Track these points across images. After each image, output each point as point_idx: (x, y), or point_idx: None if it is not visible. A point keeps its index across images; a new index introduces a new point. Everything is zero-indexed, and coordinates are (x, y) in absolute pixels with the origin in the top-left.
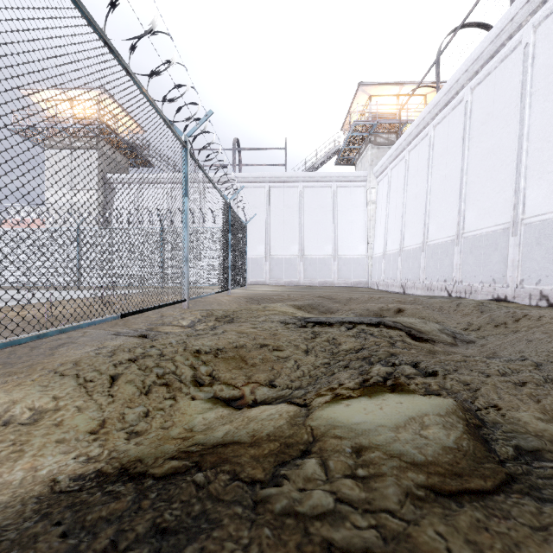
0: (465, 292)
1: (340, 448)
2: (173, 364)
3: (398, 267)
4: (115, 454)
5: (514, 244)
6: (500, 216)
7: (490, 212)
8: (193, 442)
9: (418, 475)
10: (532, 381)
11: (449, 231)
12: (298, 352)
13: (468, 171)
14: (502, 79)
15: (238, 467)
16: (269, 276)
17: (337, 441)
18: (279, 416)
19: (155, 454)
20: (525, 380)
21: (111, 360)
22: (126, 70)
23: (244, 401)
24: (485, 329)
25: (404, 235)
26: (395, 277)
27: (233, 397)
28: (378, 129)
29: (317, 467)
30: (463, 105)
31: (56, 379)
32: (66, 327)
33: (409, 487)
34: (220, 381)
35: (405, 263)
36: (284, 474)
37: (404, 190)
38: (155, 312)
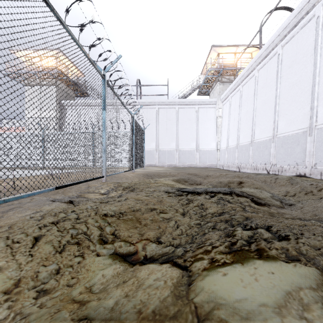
0: (278, 171)
1: None
2: (85, 226)
3: (236, 155)
4: (18, 319)
5: (310, 141)
6: (301, 124)
7: (294, 122)
8: (85, 315)
9: None
10: None
11: (268, 133)
12: (177, 214)
13: (280, 97)
14: (302, 39)
15: None
16: (158, 161)
17: None
18: (164, 284)
19: None
20: None
21: (38, 224)
22: (60, 21)
23: (137, 257)
24: (298, 196)
25: (239, 136)
26: (234, 162)
27: (129, 252)
28: (223, 73)
29: None
30: (276, 57)
31: None
32: (9, 197)
33: None
34: (120, 239)
35: (240, 153)
36: None
37: (239, 109)
38: (84, 184)
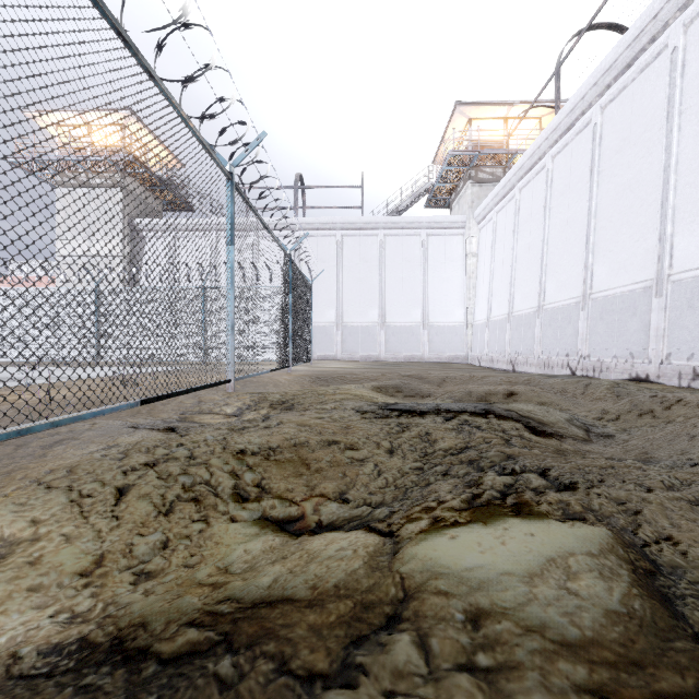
0: (593, 370)
1: (446, 613)
2: (206, 470)
3: (506, 337)
4: (112, 610)
5: (658, 308)
6: (640, 271)
7: (626, 267)
8: (226, 596)
9: (575, 667)
10: None
11: (573, 291)
12: (379, 451)
13: (598, 214)
14: (642, 95)
15: (288, 648)
16: (340, 348)
17: (441, 600)
18: (353, 554)
19: (167, 614)
20: None
21: (120, 465)
22: (149, 73)
23: (304, 523)
24: (625, 419)
25: (514, 296)
26: (502, 351)
27: (289, 517)
28: (481, 161)
29: (413, 649)
30: (591, 129)
31: (39, 494)
32: (60, 418)
33: (564, 693)
34: (272, 494)
35: (515, 332)
36: (361, 665)
37: (514, 239)
38: (191, 396)
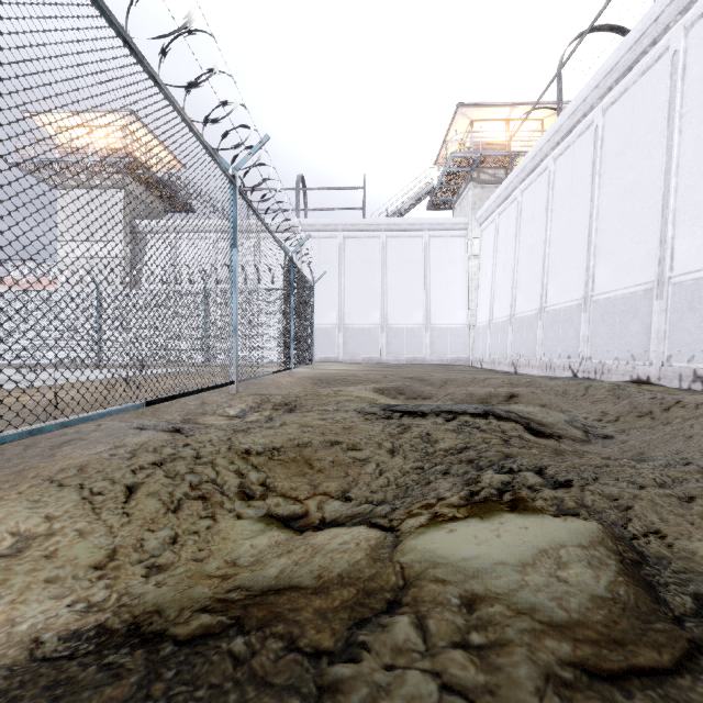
0: (595, 372)
1: (443, 598)
2: (212, 469)
3: (508, 339)
4: (126, 600)
5: (659, 310)
6: (641, 273)
7: (627, 269)
8: (235, 585)
9: (561, 644)
10: (702, 495)
11: (574, 293)
12: (381, 452)
13: (599, 216)
14: (643, 97)
15: (295, 629)
16: (342, 350)
17: (439, 586)
18: (356, 547)
19: (180, 602)
20: (693, 494)
21: (128, 465)
22: (154, 79)
23: (307, 520)
24: (625, 420)
25: (516, 298)
26: (504, 353)
27: (294, 514)
28: (483, 163)
29: (411, 629)
30: (592, 131)
31: (52, 492)
32: (69, 419)
33: (549, 665)
34: (276, 492)
35: (517, 334)
36: (363, 642)
37: (516, 241)
38: (195, 398)
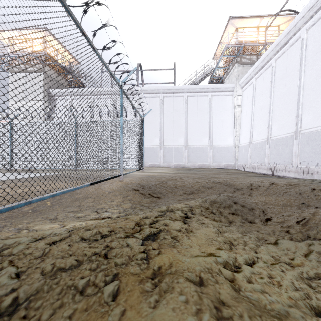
0: None
1: None
2: None
3: (266, 153)
4: None
5: None
6: None
7: None
8: None
9: None
10: None
11: None
12: None
13: None
14: None
15: None
16: (162, 160)
17: None
18: None
19: None
20: None
21: None
22: None
23: None
24: None
25: (272, 127)
26: (262, 161)
27: None
28: (243, 52)
29: None
30: None
31: None
32: None
33: None
34: None
35: (274, 149)
36: None
37: (271, 91)
38: None
